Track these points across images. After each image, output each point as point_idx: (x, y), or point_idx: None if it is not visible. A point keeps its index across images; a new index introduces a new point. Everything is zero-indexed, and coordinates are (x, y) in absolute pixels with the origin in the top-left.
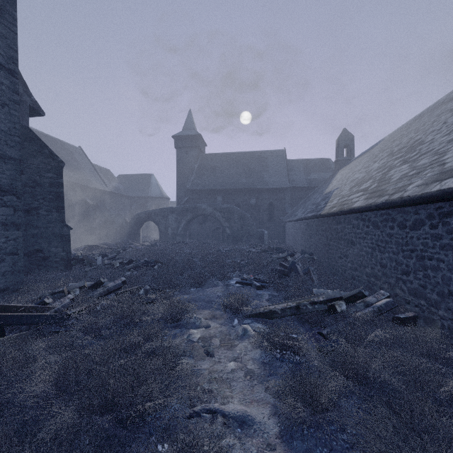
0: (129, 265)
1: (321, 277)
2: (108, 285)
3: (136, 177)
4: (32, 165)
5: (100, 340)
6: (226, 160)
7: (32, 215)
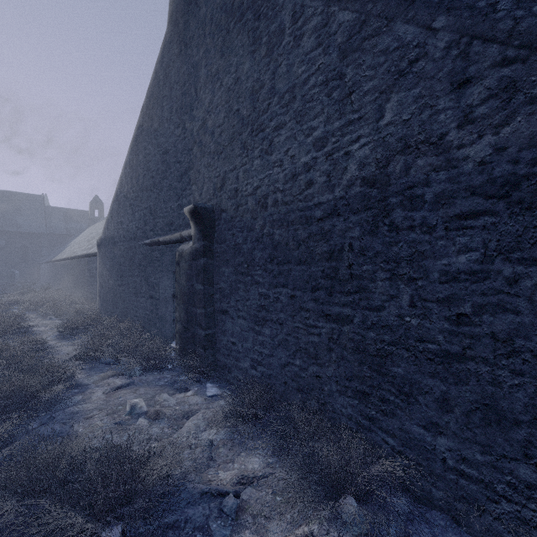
0: None
1: None
2: None
3: None
4: None
5: None
6: None
7: None
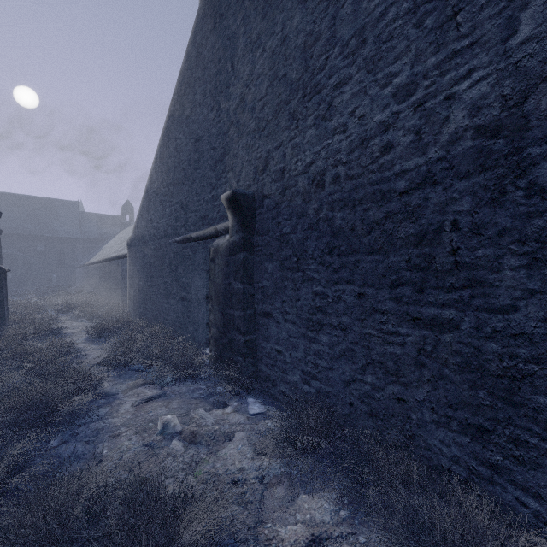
0: None
1: None
2: None
3: None
4: None
5: None
6: (4, 201)
7: None
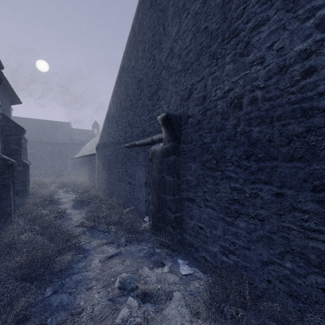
0: None
1: None
2: None
3: None
4: None
5: None
6: (30, 123)
7: None
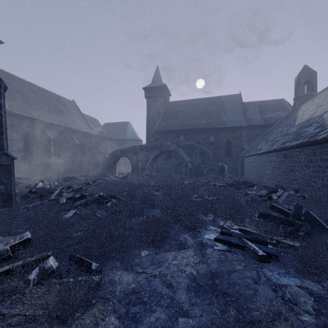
0: (80, 201)
1: None
2: None
3: (116, 124)
4: None
5: None
6: (188, 105)
7: None
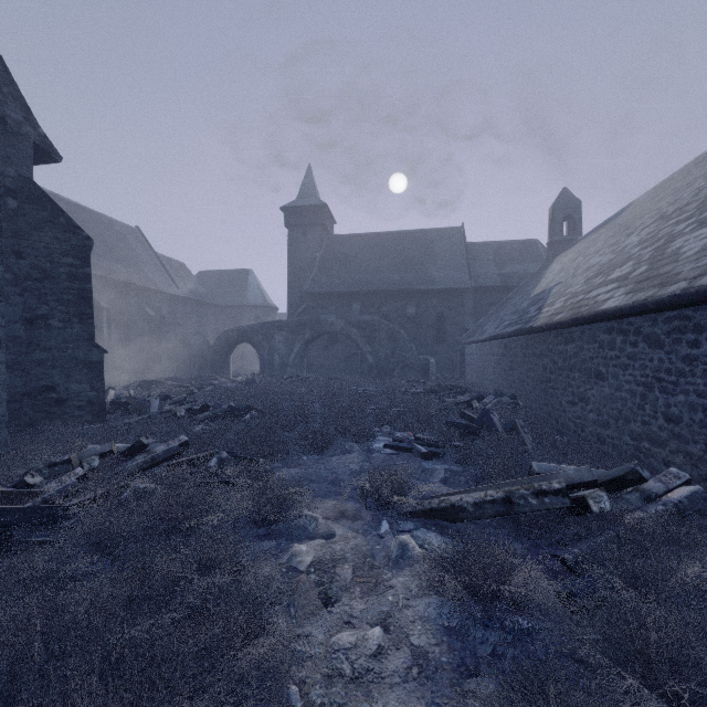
0: (202, 414)
1: (538, 437)
2: (156, 450)
3: (225, 274)
4: (39, 244)
5: (114, 564)
6: (368, 245)
7: (37, 328)
